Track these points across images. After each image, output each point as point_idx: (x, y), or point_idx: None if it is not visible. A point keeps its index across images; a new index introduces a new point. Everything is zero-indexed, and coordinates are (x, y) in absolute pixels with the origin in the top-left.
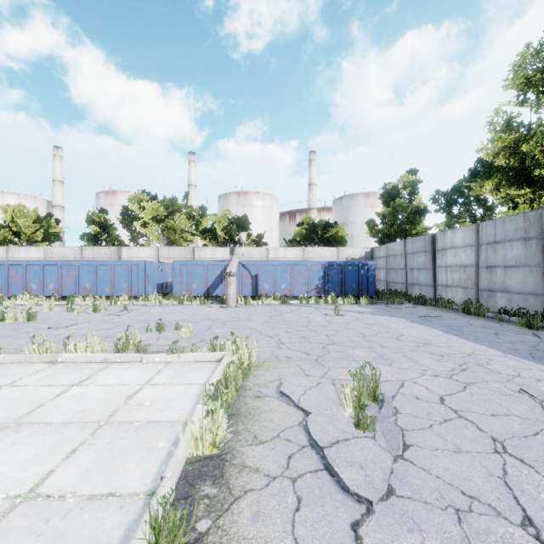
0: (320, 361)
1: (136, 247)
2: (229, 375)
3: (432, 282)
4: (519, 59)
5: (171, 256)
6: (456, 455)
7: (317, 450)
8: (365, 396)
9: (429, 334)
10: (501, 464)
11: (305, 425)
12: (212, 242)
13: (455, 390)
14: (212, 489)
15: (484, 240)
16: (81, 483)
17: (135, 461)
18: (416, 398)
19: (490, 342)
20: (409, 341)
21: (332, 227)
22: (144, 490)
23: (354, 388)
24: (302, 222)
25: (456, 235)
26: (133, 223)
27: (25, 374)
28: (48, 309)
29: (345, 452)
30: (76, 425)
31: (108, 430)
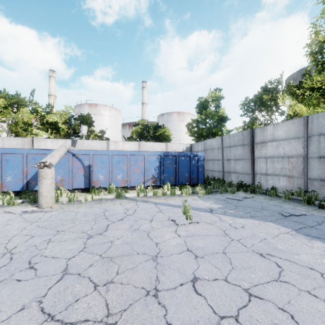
0: None
1: None
2: None
3: (250, 171)
4: None
5: (5, 146)
6: None
7: None
8: None
9: None
10: None
11: None
12: (54, 135)
13: None
14: None
15: (315, 131)
16: None
17: None
18: None
19: None
20: None
21: (161, 128)
22: None
23: None
24: (137, 123)
25: (279, 128)
26: None
27: None
28: None
29: None
30: None
31: None
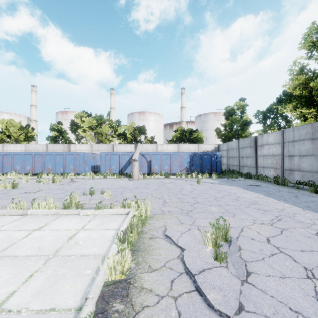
0: (189, 214)
1: (79, 144)
2: (133, 224)
3: (255, 165)
4: (308, 31)
5: (99, 149)
6: (282, 279)
7: (190, 276)
8: (220, 239)
9: (255, 197)
10: (313, 287)
11: (182, 258)
12: (124, 141)
13: (275, 233)
14: (121, 305)
15: (286, 139)
16: (32, 300)
17: (70, 284)
18: (252, 239)
19: (293, 202)
20: (243, 201)
21: (195, 132)
22: (74, 306)
23: (212, 233)
24: (177, 129)
25: (270, 136)
26: (77, 130)
27: (6, 222)
28: (25, 181)
29: (209, 278)
30: (34, 257)
31: (54, 261)
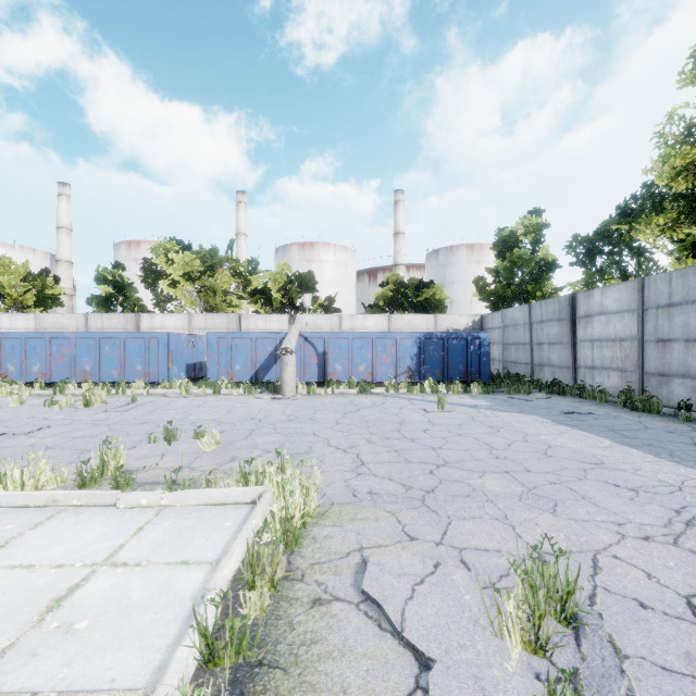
0: (429, 503)
1: (161, 314)
2: (259, 554)
3: (570, 362)
4: None
5: (208, 326)
6: None
7: None
8: (553, 624)
9: (592, 445)
10: None
11: None
12: (264, 308)
13: None
14: None
15: (652, 301)
16: None
17: None
18: (640, 604)
19: None
20: (566, 458)
21: (428, 287)
22: None
23: (523, 601)
24: (386, 281)
25: (608, 295)
26: (158, 281)
27: None
28: (18, 403)
29: None
30: None
31: None
